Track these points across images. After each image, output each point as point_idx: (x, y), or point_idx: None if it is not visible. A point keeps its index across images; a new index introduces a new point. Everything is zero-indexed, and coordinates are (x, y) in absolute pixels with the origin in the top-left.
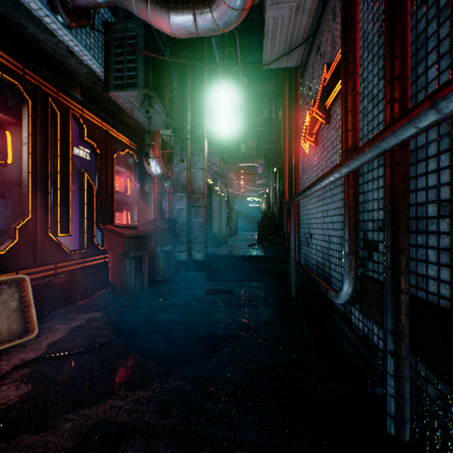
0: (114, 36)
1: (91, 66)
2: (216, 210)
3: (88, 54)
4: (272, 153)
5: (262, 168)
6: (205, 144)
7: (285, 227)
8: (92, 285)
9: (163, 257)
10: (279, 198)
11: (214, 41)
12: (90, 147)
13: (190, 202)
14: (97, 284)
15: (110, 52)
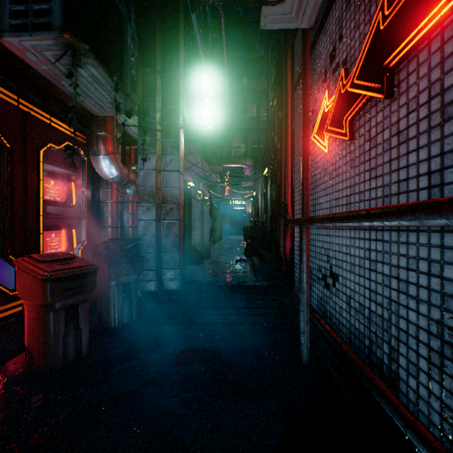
0: None
1: None
2: (198, 218)
3: None
4: (260, 154)
5: (250, 170)
6: (181, 138)
7: (282, 245)
8: None
9: (120, 294)
10: (270, 205)
11: (195, 20)
12: None
13: (160, 213)
14: (3, 350)
15: None
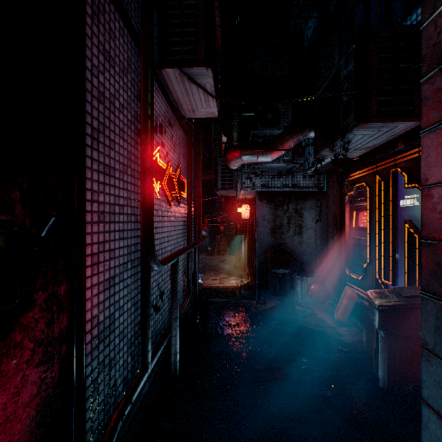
0: None
1: None
2: None
3: None
4: None
5: None
6: None
7: None
8: None
9: None
10: None
11: None
12: None
13: None
14: None
15: None
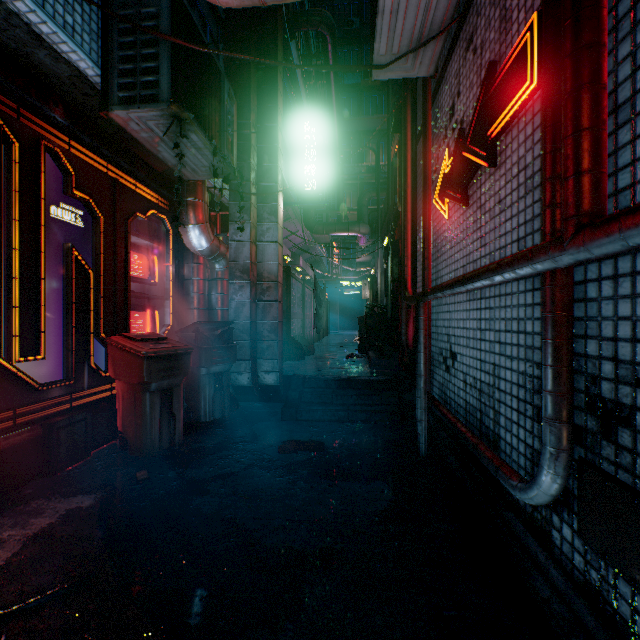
0: (119, 14)
1: (77, 65)
2: (298, 302)
3: (69, 41)
4: (380, 218)
5: (365, 240)
6: (279, 202)
7: (404, 332)
8: (85, 439)
9: (212, 384)
10: (392, 285)
11: (295, 47)
12: (84, 206)
13: (255, 293)
14: (96, 434)
15: (111, 40)
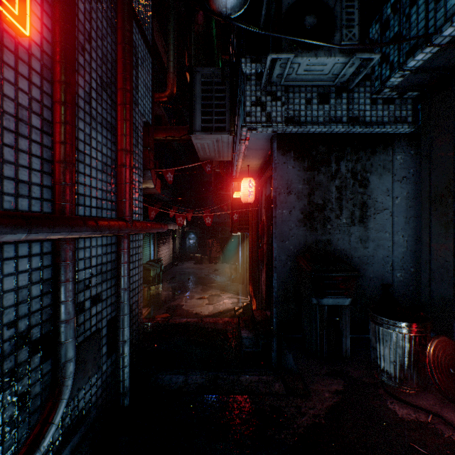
0: None
1: None
2: None
3: None
4: None
5: None
6: None
7: None
8: None
9: None
10: None
11: None
12: None
13: None
14: None
15: None
